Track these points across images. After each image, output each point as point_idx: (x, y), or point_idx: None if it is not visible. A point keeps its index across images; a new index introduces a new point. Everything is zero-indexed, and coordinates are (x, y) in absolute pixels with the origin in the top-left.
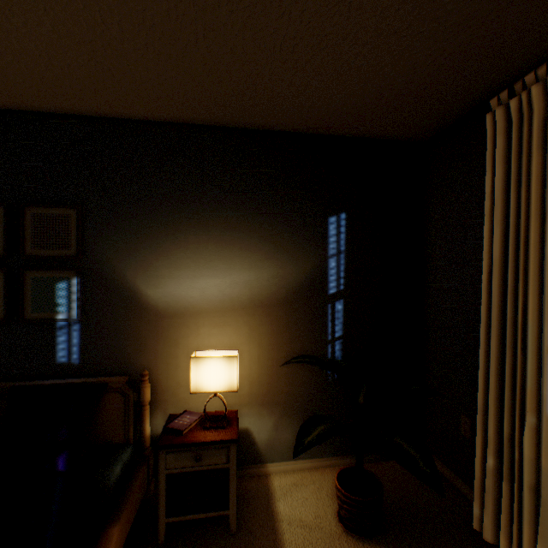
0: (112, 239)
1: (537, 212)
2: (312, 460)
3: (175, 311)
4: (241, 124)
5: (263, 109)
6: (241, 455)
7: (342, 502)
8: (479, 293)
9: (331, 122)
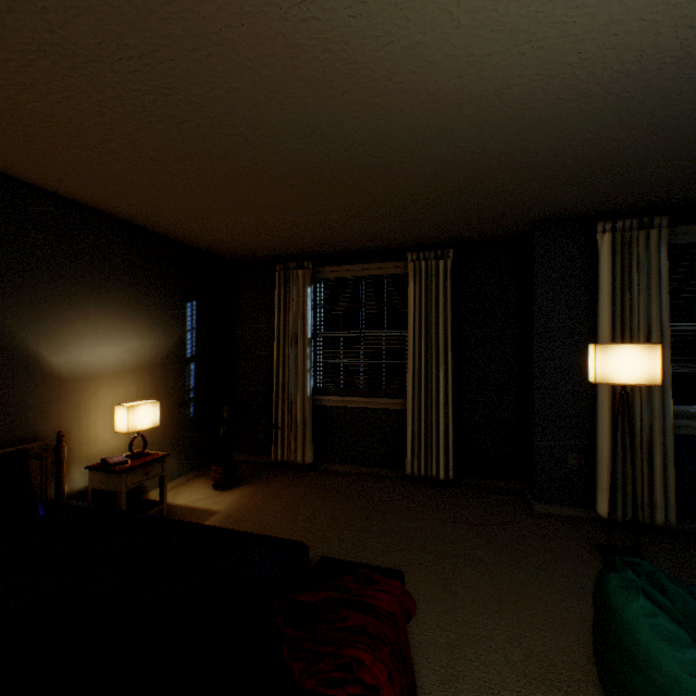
0: (13, 304)
1: (296, 320)
2: (178, 480)
3: (78, 376)
4: (136, 222)
5: (167, 225)
6: (132, 492)
7: (222, 474)
8: (268, 354)
9: (198, 241)
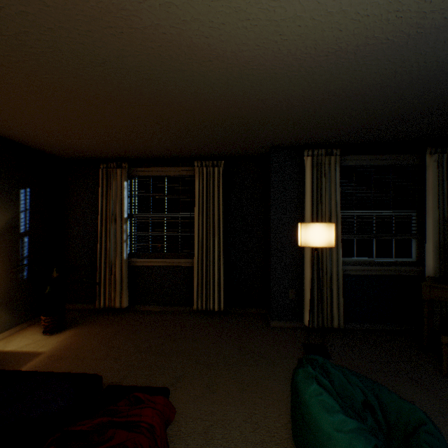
0: None
1: (115, 205)
2: (11, 330)
3: None
4: None
5: None
6: None
7: (50, 322)
8: (95, 229)
9: (30, 142)
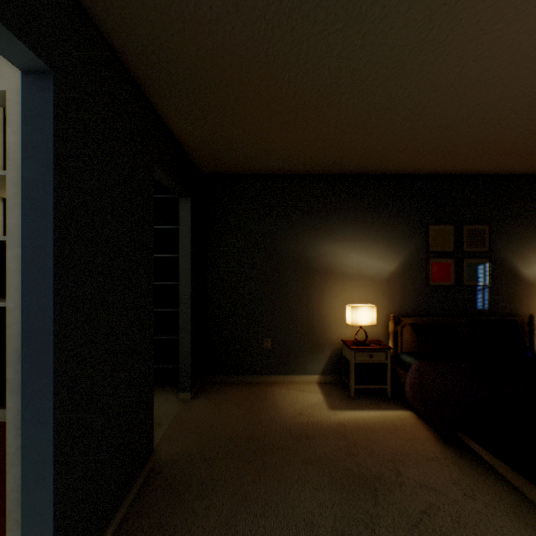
0: (504, 241)
1: None
2: None
3: None
4: None
5: None
6: None
7: None
8: None
9: None
